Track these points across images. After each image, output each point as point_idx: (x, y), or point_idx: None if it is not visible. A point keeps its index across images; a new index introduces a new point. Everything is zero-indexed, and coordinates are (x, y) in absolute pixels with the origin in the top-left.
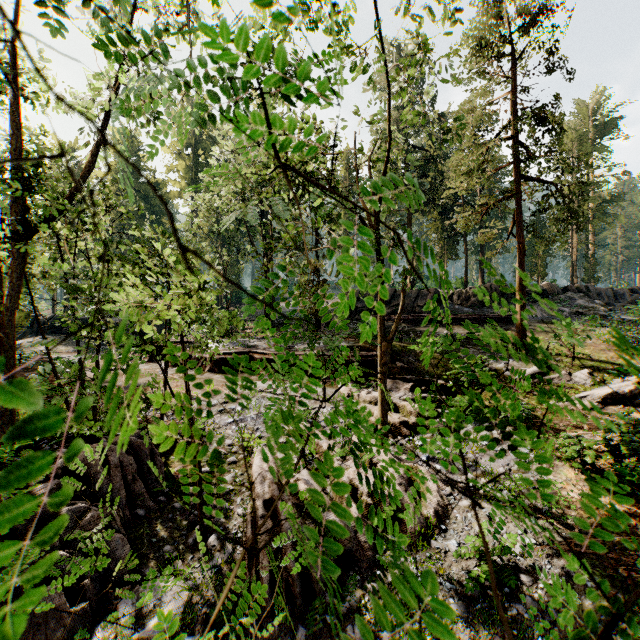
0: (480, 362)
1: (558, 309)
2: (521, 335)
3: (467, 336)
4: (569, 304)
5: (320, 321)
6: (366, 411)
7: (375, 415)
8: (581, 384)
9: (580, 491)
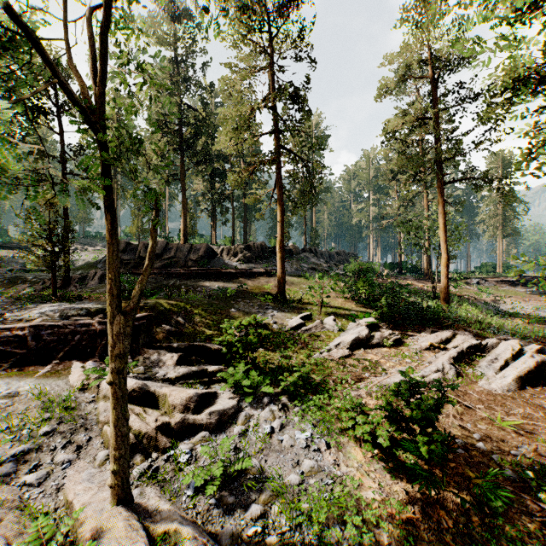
0: (257, 323)
1: (300, 265)
2: (282, 288)
3: (237, 289)
4: (307, 261)
5: (69, 275)
6: (105, 416)
7: None
8: (331, 331)
9: (376, 483)
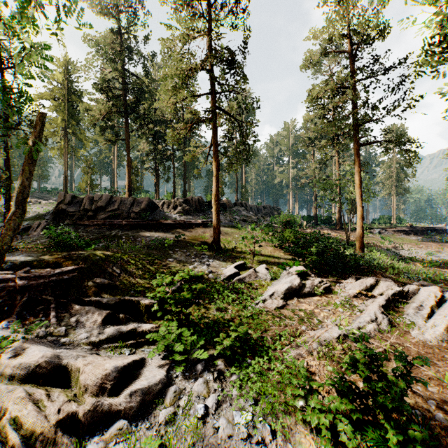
0: (190, 278)
1: (233, 217)
2: (217, 238)
3: (175, 239)
4: (238, 214)
5: None
6: None
7: (5, 419)
8: (264, 279)
9: None
